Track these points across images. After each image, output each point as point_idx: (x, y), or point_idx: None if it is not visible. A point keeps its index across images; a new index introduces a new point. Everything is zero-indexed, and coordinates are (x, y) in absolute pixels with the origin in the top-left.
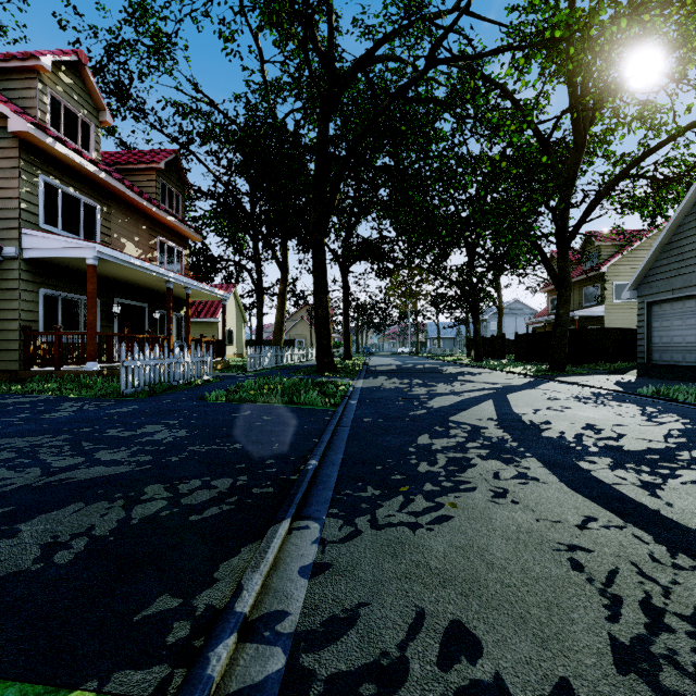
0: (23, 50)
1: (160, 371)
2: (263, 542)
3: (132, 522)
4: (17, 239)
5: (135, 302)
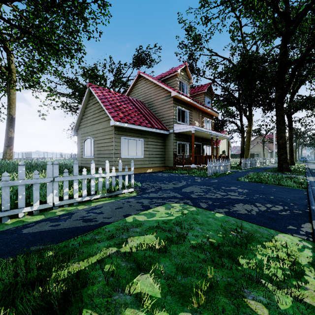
0: (171, 69)
1: (216, 168)
2: (313, 223)
3: (261, 210)
4: (172, 127)
5: (198, 143)
